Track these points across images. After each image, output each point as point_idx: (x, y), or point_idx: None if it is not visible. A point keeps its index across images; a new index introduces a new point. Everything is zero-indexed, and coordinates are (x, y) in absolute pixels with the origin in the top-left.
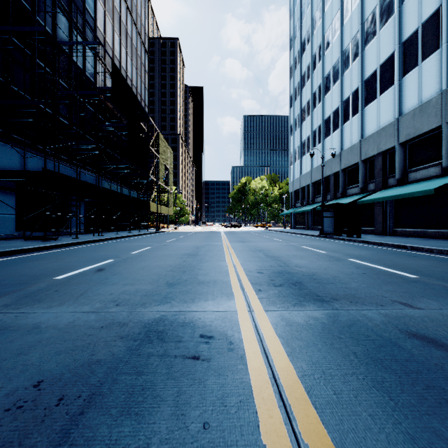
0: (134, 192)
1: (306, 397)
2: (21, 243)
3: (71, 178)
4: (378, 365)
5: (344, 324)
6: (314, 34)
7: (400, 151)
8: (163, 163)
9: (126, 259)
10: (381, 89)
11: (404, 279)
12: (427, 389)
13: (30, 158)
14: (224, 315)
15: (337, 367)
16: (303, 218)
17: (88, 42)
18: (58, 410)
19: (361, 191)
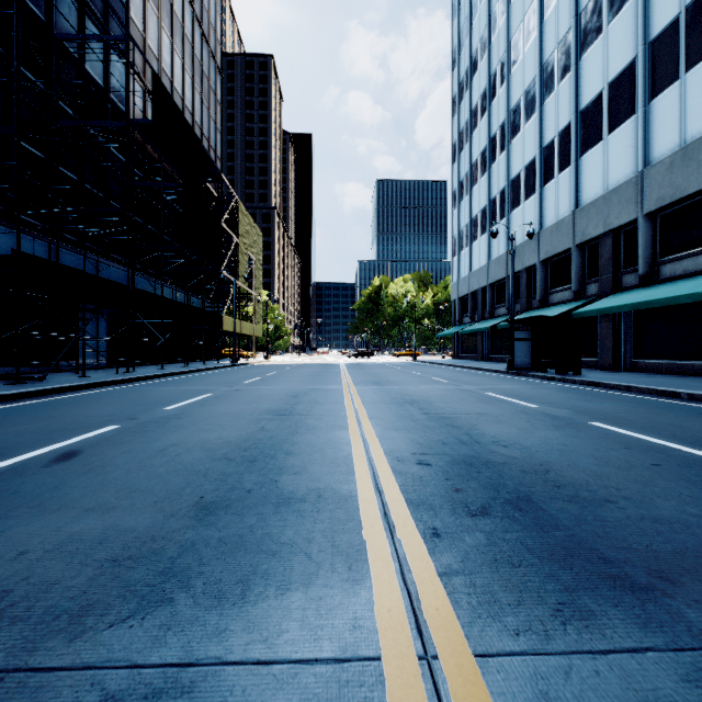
0: (196, 298)
1: None
2: None
3: (73, 271)
4: None
5: None
6: (493, 41)
7: (645, 227)
8: (245, 251)
9: (144, 424)
10: (610, 124)
11: None
12: None
13: (2, 235)
14: (335, 694)
15: None
16: (474, 342)
17: (109, 36)
18: None
19: (575, 297)
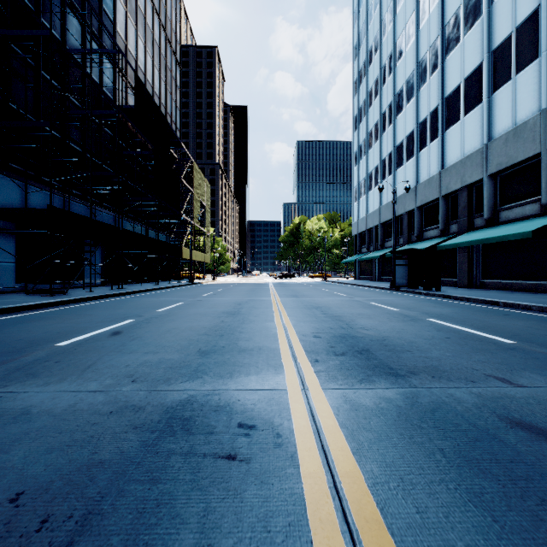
0: (162, 234)
1: (379, 518)
2: (21, 299)
3: (84, 218)
4: (474, 468)
5: (425, 408)
6: (383, 41)
7: (489, 184)
8: (198, 199)
9: (150, 319)
10: (465, 109)
11: (499, 346)
12: (542, 505)
13: (33, 193)
14: (270, 395)
15: (419, 471)
16: (370, 267)
17: (105, 50)
18: (38, 538)
19: (441, 234)
